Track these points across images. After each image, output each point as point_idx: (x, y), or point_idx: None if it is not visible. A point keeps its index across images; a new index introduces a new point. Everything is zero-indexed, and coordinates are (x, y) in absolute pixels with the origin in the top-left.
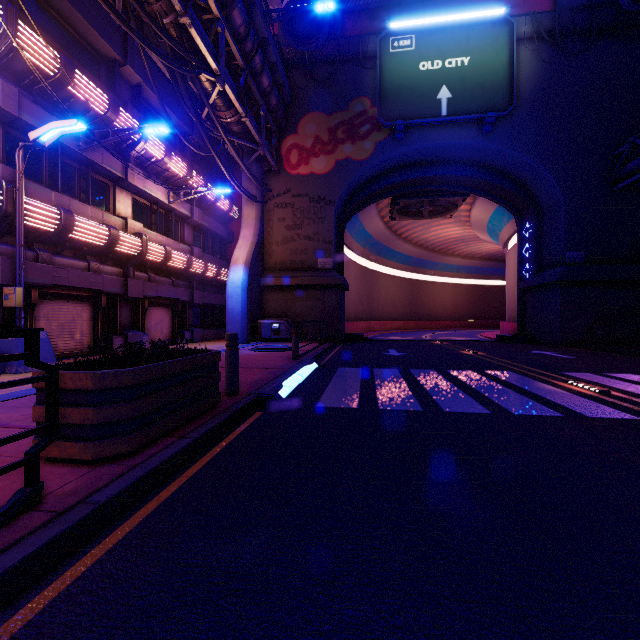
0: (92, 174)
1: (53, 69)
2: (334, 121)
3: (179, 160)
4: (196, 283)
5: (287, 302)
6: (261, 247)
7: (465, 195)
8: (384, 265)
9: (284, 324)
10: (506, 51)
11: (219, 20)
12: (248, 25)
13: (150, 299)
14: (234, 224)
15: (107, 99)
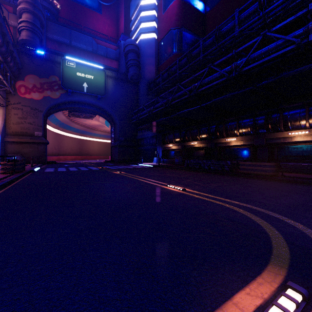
0: None
1: None
2: (43, 81)
3: None
4: None
5: (19, 148)
6: (4, 125)
7: (95, 114)
8: (66, 132)
9: (19, 157)
10: (104, 79)
11: None
12: (7, 50)
13: None
14: None
15: None
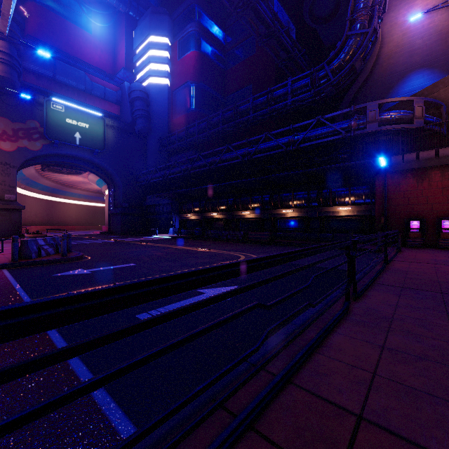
0: None
1: None
2: (17, 126)
3: None
4: None
5: None
6: None
7: (86, 171)
8: (30, 191)
9: None
10: (103, 129)
11: None
12: None
13: None
14: None
15: None
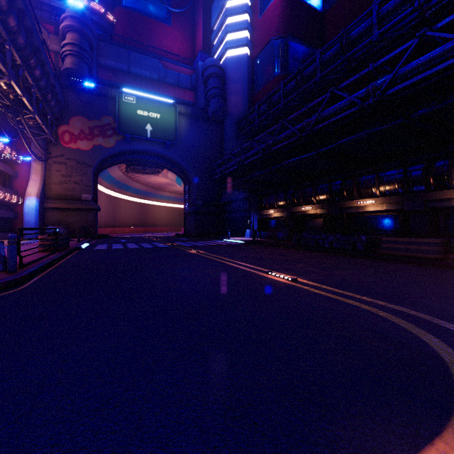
0: None
1: None
2: (92, 124)
3: None
4: None
5: (62, 217)
6: (44, 185)
7: (163, 168)
8: (124, 194)
9: (62, 229)
10: (174, 117)
11: (33, 86)
12: (47, 84)
13: None
14: (18, 166)
15: None
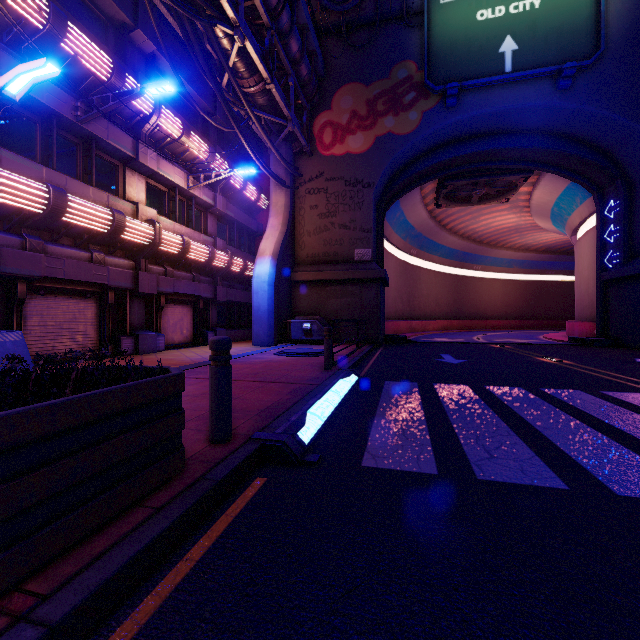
0: (97, 152)
1: (40, 20)
2: (373, 92)
3: (199, 140)
4: (220, 279)
5: (320, 299)
6: (291, 238)
7: (528, 172)
8: (426, 260)
9: (316, 324)
10: None
11: None
12: None
13: (167, 296)
14: (263, 215)
15: (110, 62)
